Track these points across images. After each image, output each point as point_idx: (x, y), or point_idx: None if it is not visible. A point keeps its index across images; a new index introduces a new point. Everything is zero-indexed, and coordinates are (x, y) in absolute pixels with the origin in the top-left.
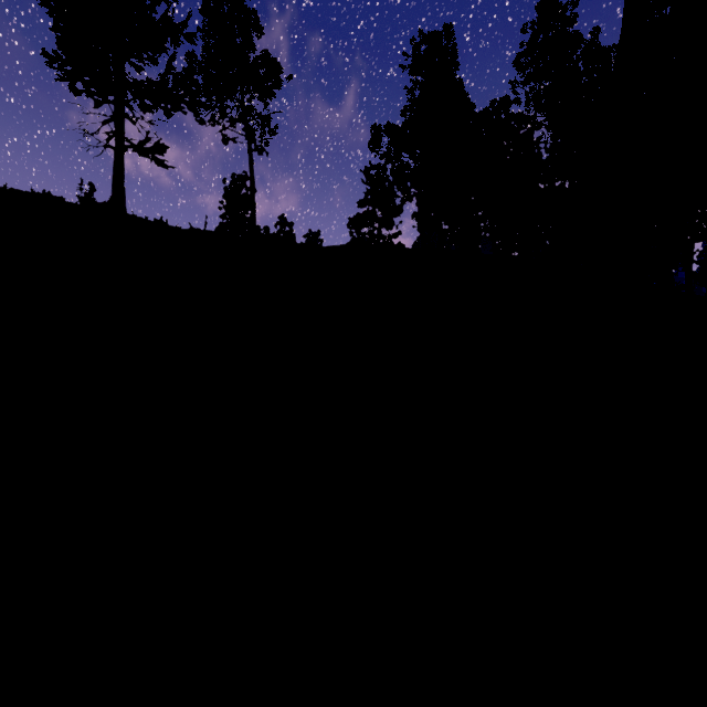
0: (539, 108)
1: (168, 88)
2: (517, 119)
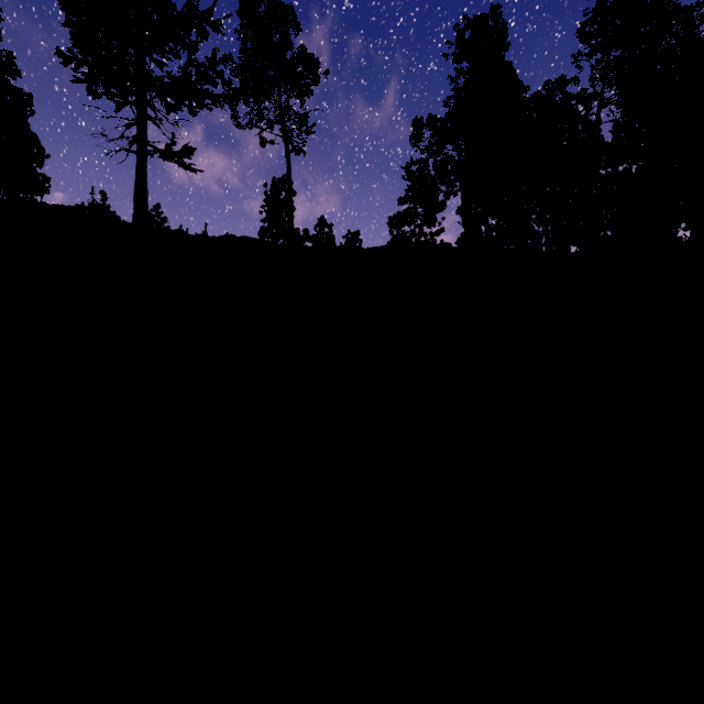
0: (607, 82)
1: (191, 83)
2: (580, 97)
